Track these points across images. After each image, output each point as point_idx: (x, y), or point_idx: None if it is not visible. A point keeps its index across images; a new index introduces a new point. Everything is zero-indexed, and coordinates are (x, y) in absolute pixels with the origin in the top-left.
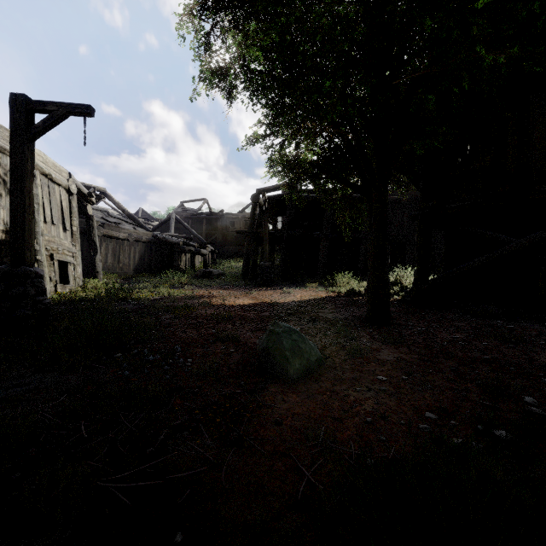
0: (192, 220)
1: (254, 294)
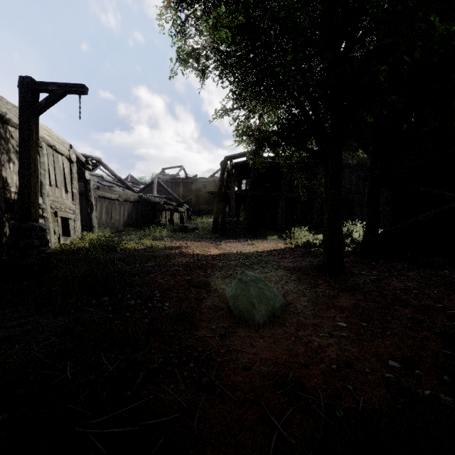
0: (171, 184)
1: (223, 245)
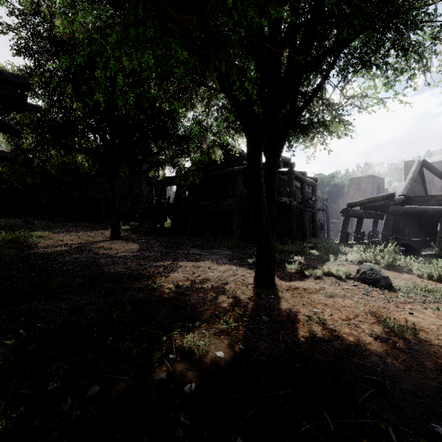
0: None
1: None
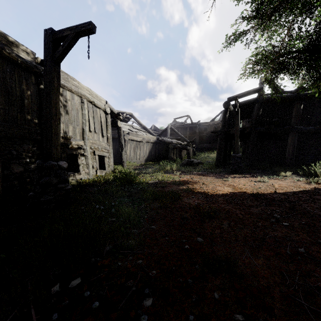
0: (180, 129)
1: (230, 182)
